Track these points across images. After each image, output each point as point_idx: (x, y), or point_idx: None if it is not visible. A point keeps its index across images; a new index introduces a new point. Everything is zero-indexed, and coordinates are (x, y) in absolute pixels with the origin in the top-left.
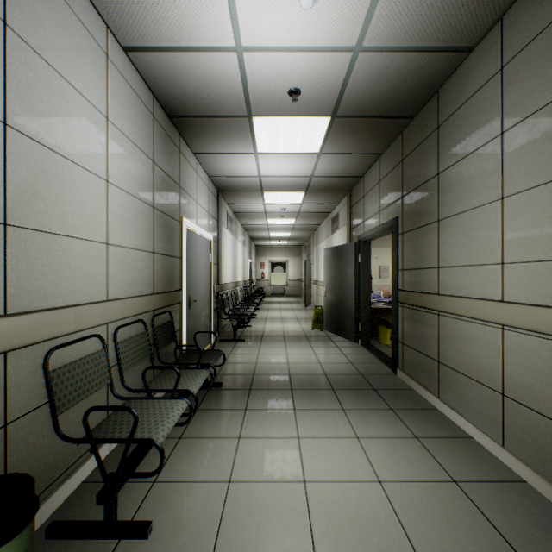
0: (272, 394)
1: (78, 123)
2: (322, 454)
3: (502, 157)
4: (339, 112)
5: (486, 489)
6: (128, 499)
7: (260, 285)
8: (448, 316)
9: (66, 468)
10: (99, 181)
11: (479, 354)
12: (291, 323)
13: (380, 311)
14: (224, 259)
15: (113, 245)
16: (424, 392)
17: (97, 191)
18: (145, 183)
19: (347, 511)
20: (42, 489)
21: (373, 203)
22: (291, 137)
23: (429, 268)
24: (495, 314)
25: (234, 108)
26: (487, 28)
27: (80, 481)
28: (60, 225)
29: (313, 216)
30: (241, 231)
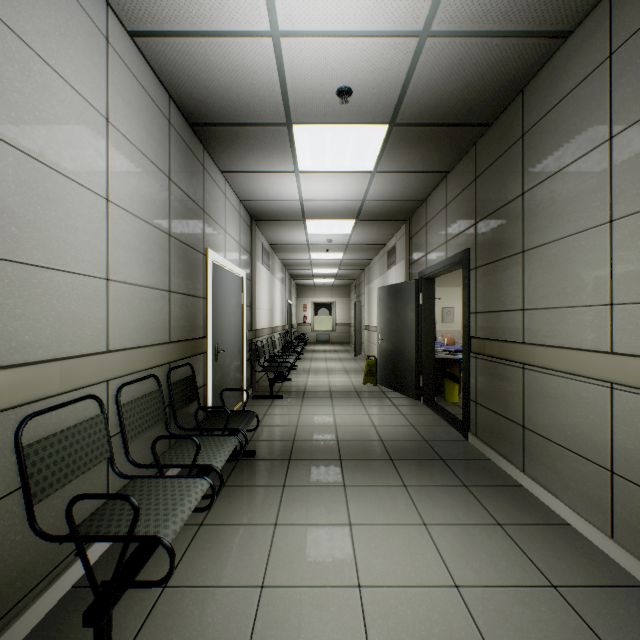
0: (317, 466)
1: (66, 123)
2: (380, 548)
3: (611, 168)
4: (399, 118)
5: (595, 597)
6: (130, 612)
7: (302, 330)
8: (537, 371)
9: (50, 571)
10: (96, 199)
11: (579, 419)
12: (339, 376)
13: (446, 363)
14: (259, 300)
15: (115, 281)
16: (505, 463)
17: (94, 211)
18: (158, 204)
19: (416, 630)
20: (14, 602)
21: (439, 232)
22: (339, 151)
23: (511, 311)
24: (602, 369)
25: (269, 113)
26: (591, 4)
27: (69, 586)
28: (41, 254)
29: (364, 249)
30: (279, 267)
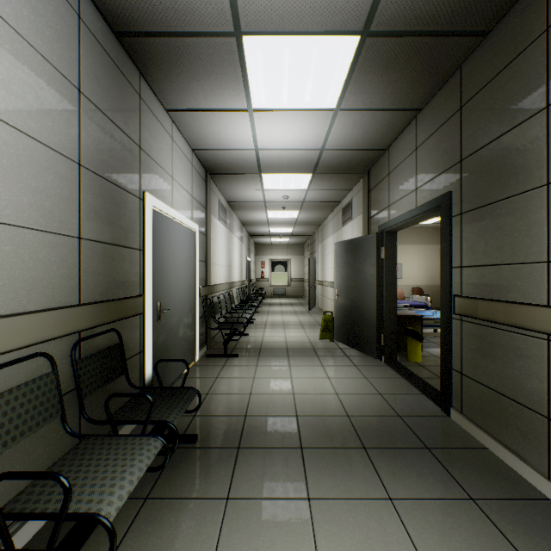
0: (272, 460)
1: None
2: None
3: None
4: (375, 23)
5: None
6: None
7: (260, 285)
8: None
9: None
10: None
11: None
12: (295, 331)
13: (407, 320)
14: (215, 255)
15: None
16: (513, 459)
17: None
18: (56, 118)
19: None
20: None
21: (405, 179)
22: (298, 78)
23: (525, 263)
24: None
25: (212, 13)
26: None
27: None
28: None
29: (319, 206)
30: (237, 225)
